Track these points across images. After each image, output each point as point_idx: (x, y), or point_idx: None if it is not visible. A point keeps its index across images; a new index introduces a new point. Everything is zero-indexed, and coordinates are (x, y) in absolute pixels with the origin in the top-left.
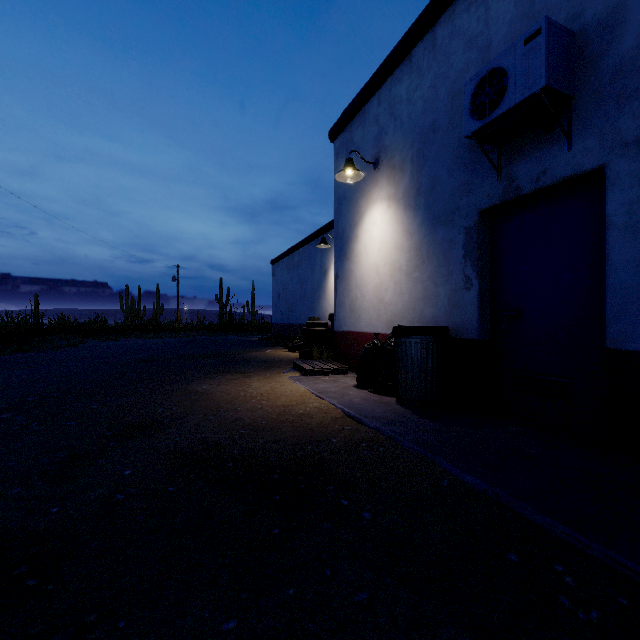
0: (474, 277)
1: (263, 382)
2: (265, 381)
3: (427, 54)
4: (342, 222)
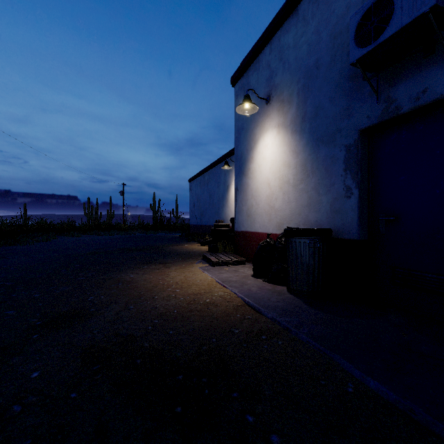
0: (354, 187)
1: (179, 272)
2: (180, 271)
3: (311, 6)
4: (241, 147)
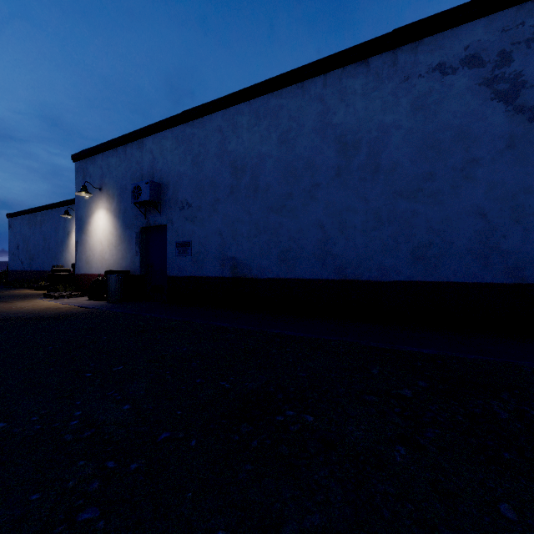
0: (139, 252)
1: (25, 303)
2: (26, 302)
3: (123, 154)
4: (81, 212)
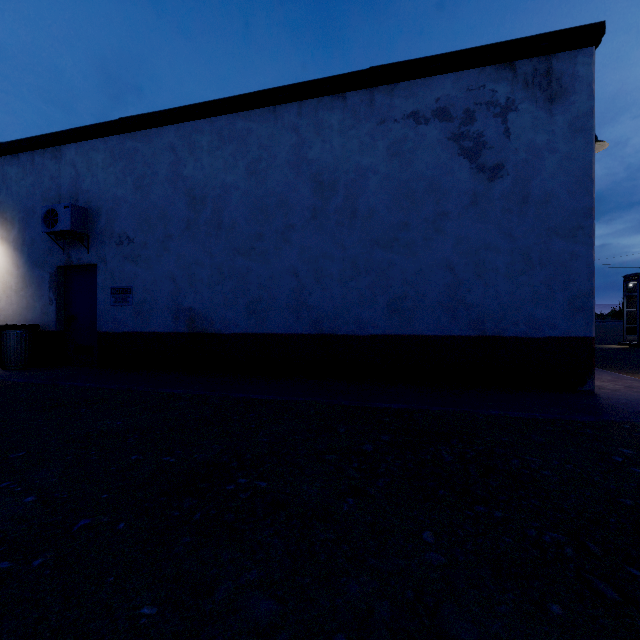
0: (54, 299)
1: None
2: None
3: (29, 164)
4: None
